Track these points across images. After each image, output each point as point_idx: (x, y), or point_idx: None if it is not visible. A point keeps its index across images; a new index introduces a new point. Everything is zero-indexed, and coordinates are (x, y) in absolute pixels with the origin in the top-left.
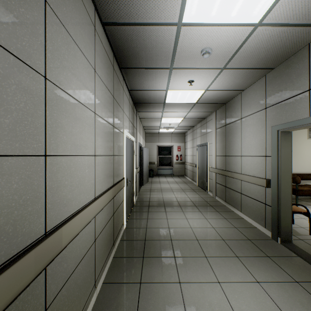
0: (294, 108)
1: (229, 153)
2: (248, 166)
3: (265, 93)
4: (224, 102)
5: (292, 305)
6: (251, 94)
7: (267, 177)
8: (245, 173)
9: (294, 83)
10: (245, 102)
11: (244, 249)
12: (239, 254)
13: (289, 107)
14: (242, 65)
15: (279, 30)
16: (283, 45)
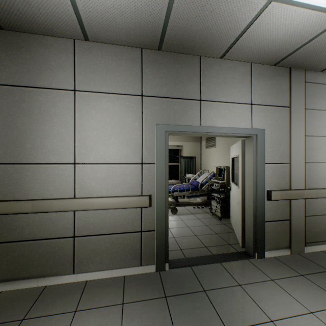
0: (185, 112)
1: (20, 156)
2: (98, 181)
3: (142, 73)
4: (8, 24)
5: (282, 302)
6: (108, 58)
7: (145, 192)
8: (90, 195)
9: (185, 85)
10: (90, 65)
11: (198, 312)
12: (218, 324)
13: (179, 109)
14: (178, 10)
15: (243, 24)
16: (209, 39)
